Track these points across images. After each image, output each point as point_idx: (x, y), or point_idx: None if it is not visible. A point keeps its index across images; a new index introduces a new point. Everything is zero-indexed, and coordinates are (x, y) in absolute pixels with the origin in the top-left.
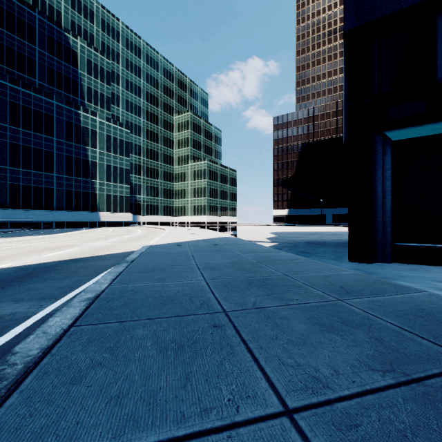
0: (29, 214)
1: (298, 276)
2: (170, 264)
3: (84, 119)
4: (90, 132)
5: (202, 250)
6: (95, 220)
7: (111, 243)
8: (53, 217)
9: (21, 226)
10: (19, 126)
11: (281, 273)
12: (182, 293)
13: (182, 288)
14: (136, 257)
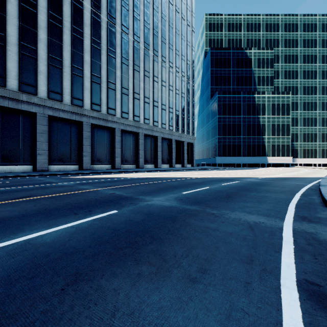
0: (230, 159)
1: None
2: None
3: (257, 99)
4: (260, 106)
5: None
6: (264, 162)
7: (297, 174)
8: (241, 160)
9: (226, 166)
10: (226, 115)
11: None
12: None
13: None
14: None
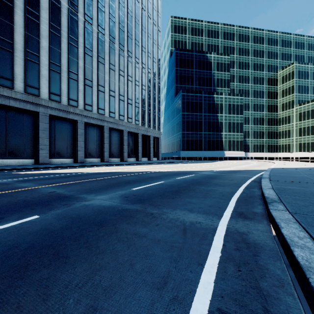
0: (193, 153)
1: None
2: (290, 172)
3: (216, 98)
4: (219, 105)
5: (307, 170)
6: (222, 156)
7: (247, 167)
8: (202, 154)
9: (190, 159)
10: (189, 112)
11: None
12: (298, 176)
13: (298, 176)
14: (270, 170)
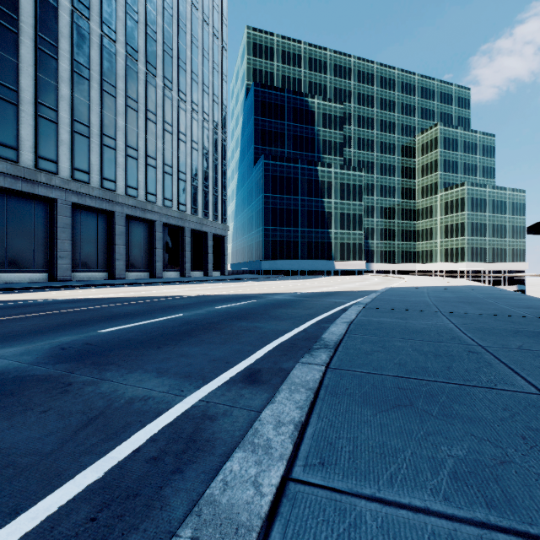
0: (283, 263)
1: (505, 303)
2: (409, 294)
3: (321, 173)
4: (326, 185)
5: (437, 291)
6: (330, 268)
7: (357, 286)
8: (298, 266)
9: (278, 274)
10: (277, 193)
11: (493, 301)
12: (414, 301)
13: (415, 300)
14: (384, 291)
